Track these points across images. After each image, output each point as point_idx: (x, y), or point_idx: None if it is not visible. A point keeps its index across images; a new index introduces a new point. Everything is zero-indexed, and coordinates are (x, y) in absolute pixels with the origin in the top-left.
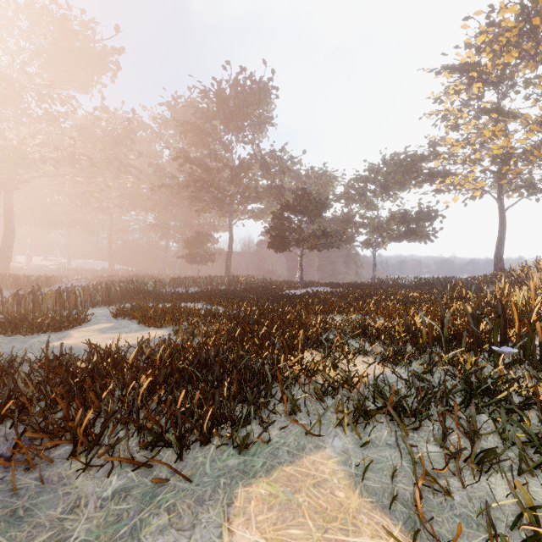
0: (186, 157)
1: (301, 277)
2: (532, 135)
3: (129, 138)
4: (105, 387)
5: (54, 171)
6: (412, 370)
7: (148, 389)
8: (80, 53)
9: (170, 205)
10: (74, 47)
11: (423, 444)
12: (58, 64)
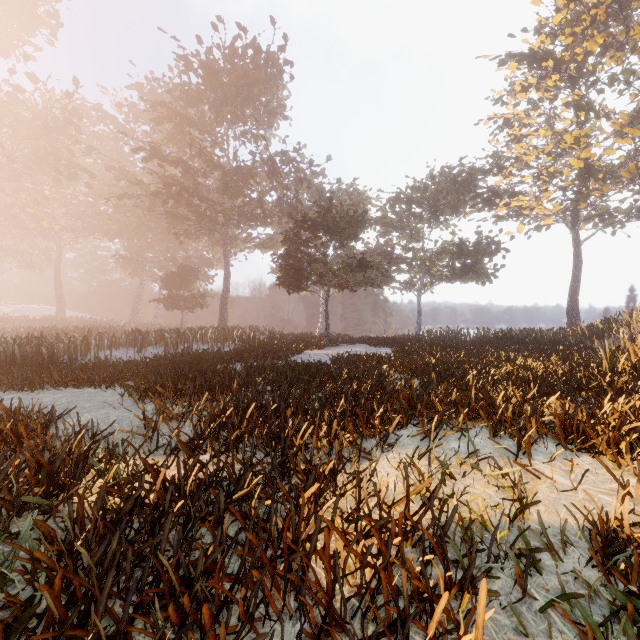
0: (154, 149)
1: (327, 329)
2: (628, 140)
3: (71, 123)
4: None
5: None
6: None
7: None
8: None
9: (144, 229)
10: None
11: None
12: None
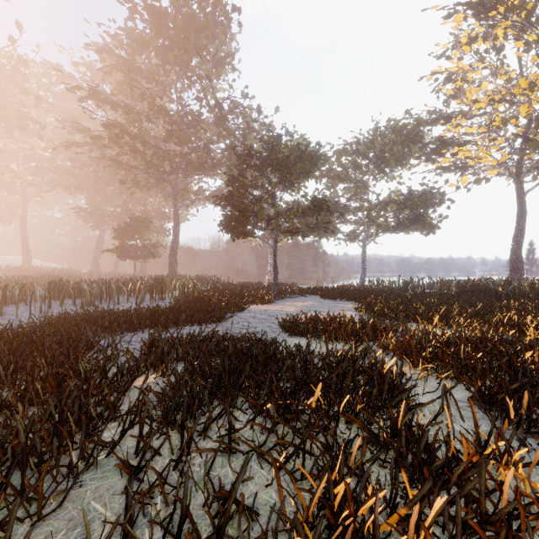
0: (93, 89)
1: (275, 280)
2: None
3: (18, 72)
4: None
5: None
6: None
7: None
8: None
9: (101, 183)
10: None
11: None
12: None
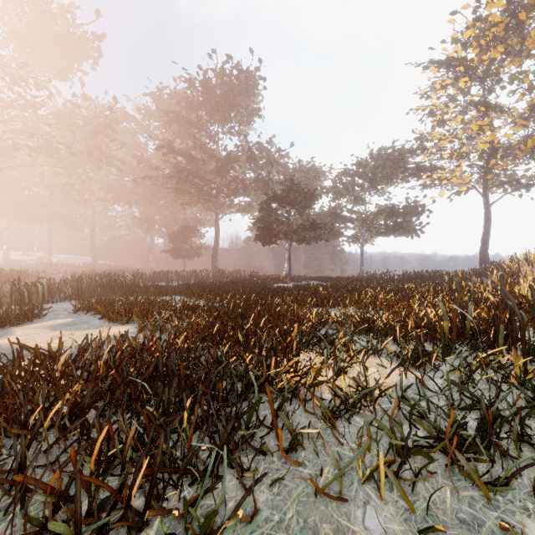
0: (170, 146)
1: (290, 270)
2: (519, 129)
3: (110, 127)
4: (6, 412)
5: (32, 161)
6: (441, 375)
7: (69, 416)
8: (58, 37)
9: (155, 198)
10: (52, 30)
11: (522, 518)
12: (34, 48)
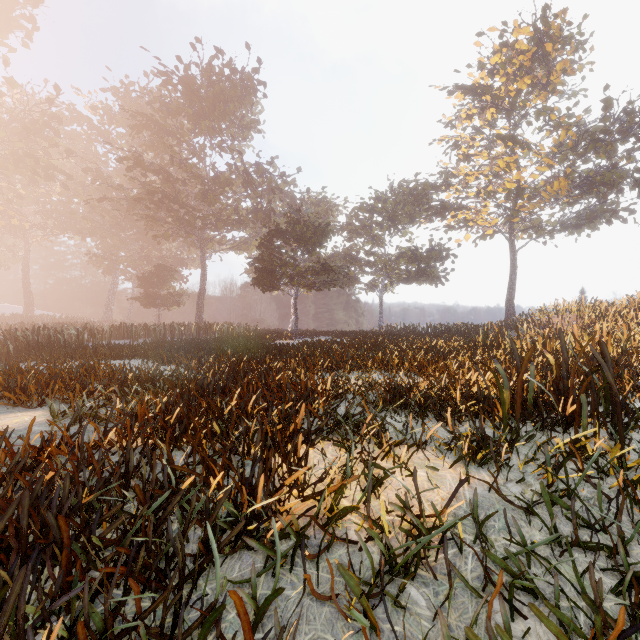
0: (138, 159)
1: (296, 323)
2: (545, 169)
3: (50, 127)
4: None
5: None
6: (515, 476)
7: None
8: None
9: (118, 228)
10: None
11: None
12: None
